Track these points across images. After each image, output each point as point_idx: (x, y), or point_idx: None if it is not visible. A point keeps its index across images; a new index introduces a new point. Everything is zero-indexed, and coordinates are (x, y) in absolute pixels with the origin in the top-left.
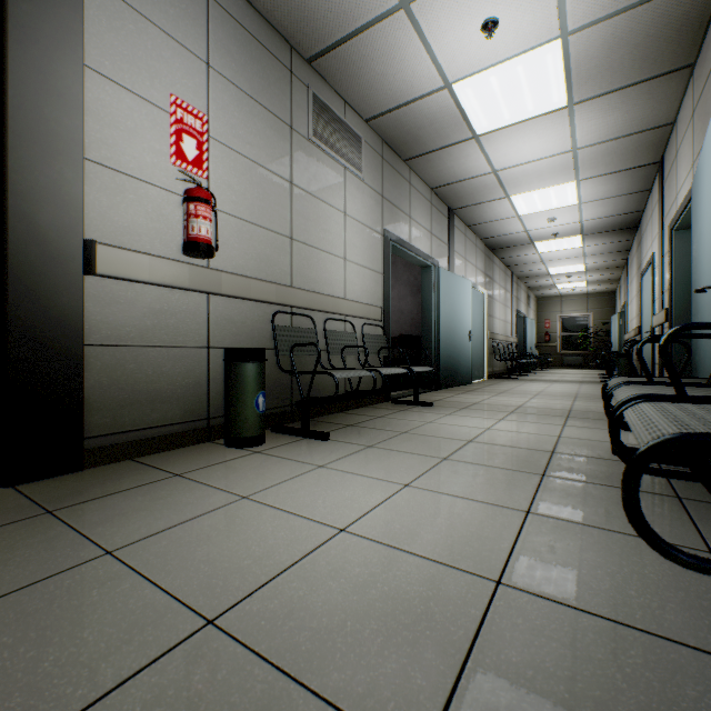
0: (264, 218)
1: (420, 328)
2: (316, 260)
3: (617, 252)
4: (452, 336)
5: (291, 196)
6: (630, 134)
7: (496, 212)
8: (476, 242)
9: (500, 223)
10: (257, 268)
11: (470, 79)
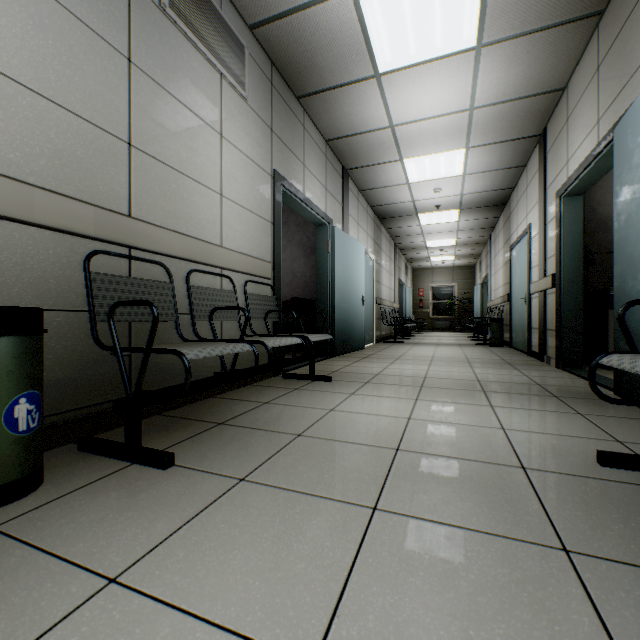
0: (72, 96)
1: (314, 291)
2: (174, 186)
3: (484, 229)
4: (347, 300)
5: (129, 79)
6: (524, 98)
7: (388, 177)
8: (367, 209)
9: (391, 190)
10: (53, 174)
11: None
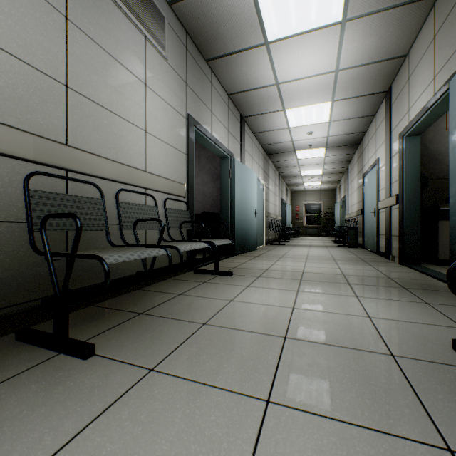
0: (14, 42)
1: (219, 207)
2: (106, 122)
3: (343, 162)
4: (244, 213)
5: (66, 33)
6: (376, 62)
7: (274, 123)
8: (258, 147)
9: (276, 133)
10: None
11: None
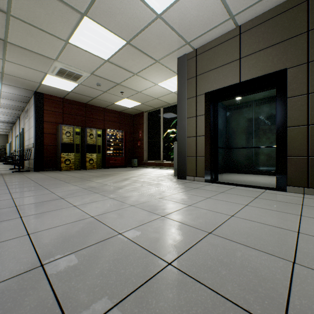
0: None
1: None
2: None
3: (9, 126)
4: None
5: None
6: (13, 113)
7: None
8: None
9: None
10: None
11: None
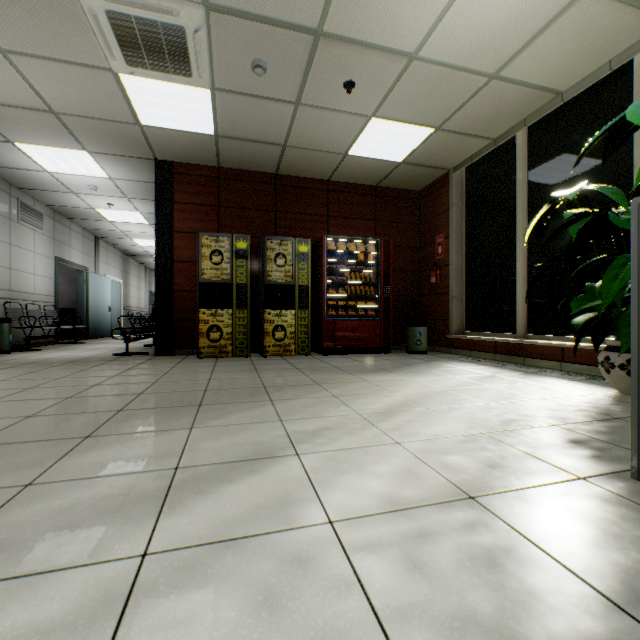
0: (0, 262)
1: (76, 304)
2: (22, 277)
3: None
4: (98, 309)
5: (11, 249)
6: None
7: (126, 242)
8: (116, 252)
9: (130, 246)
10: None
11: (105, 210)
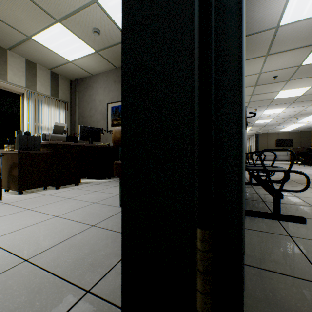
0: None
1: None
2: None
3: None
4: None
5: None
6: None
7: None
8: None
9: None
10: None
11: None
